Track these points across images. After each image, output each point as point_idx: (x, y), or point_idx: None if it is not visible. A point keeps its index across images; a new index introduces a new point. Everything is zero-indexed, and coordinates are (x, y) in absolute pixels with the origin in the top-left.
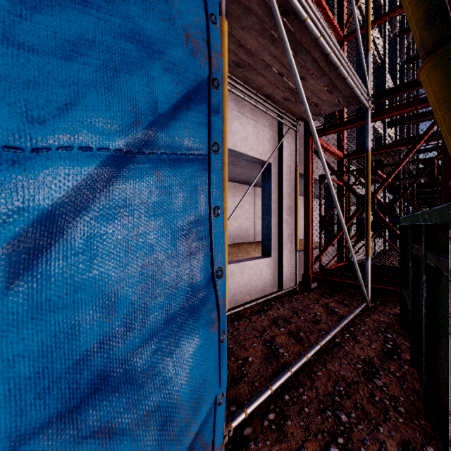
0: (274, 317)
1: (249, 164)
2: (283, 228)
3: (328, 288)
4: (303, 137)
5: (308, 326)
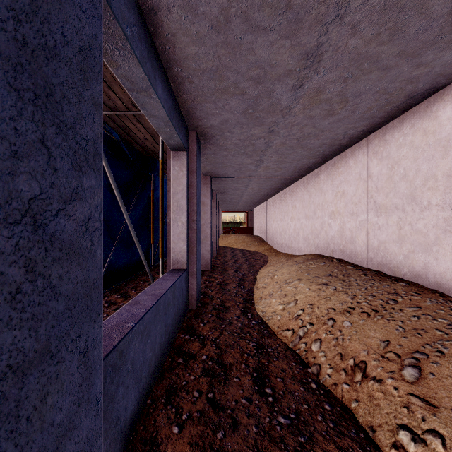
0: None
1: None
2: None
3: None
4: None
5: None
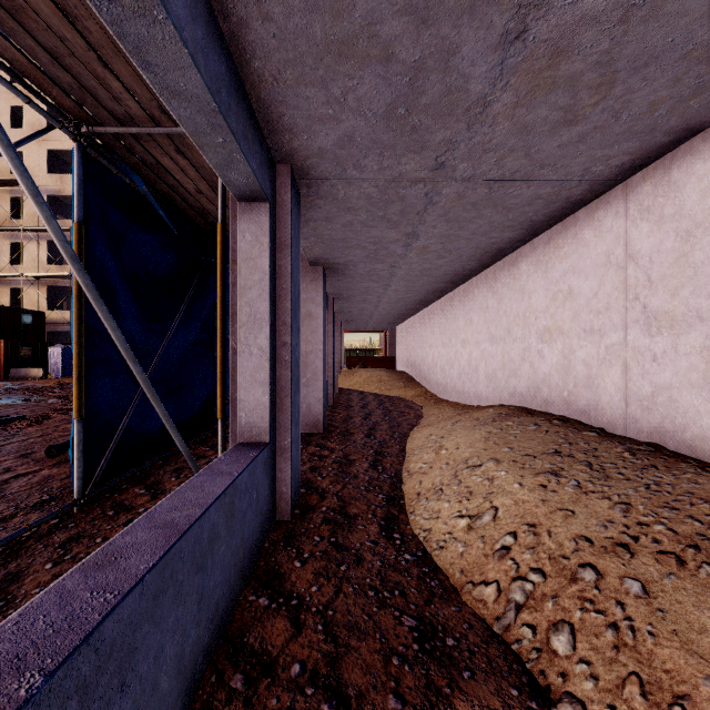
0: None
1: None
2: None
3: None
4: None
5: None
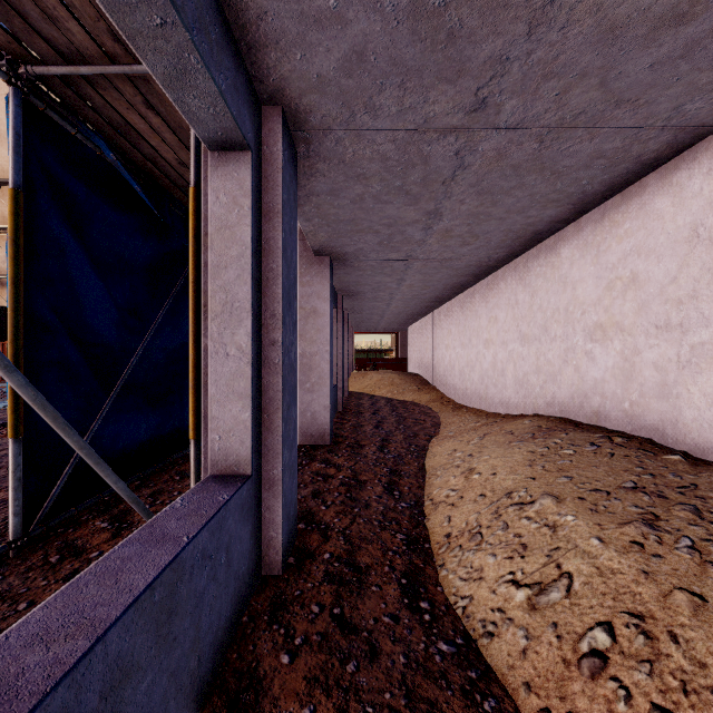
0: None
1: None
2: None
3: None
4: None
5: None
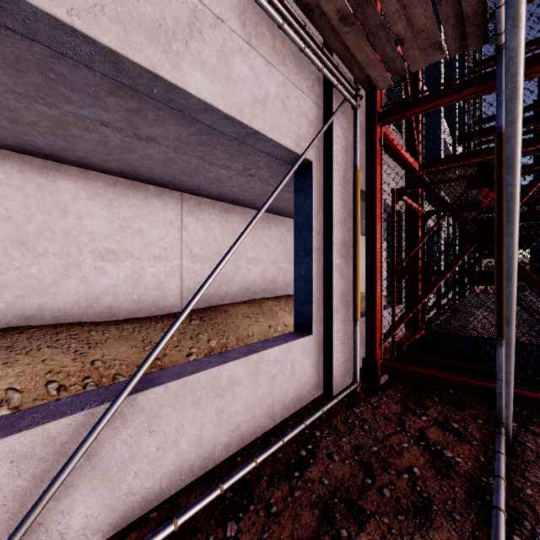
0: (324, 492)
1: (274, 175)
2: (333, 281)
3: (409, 384)
4: (362, 128)
5: (410, 534)
